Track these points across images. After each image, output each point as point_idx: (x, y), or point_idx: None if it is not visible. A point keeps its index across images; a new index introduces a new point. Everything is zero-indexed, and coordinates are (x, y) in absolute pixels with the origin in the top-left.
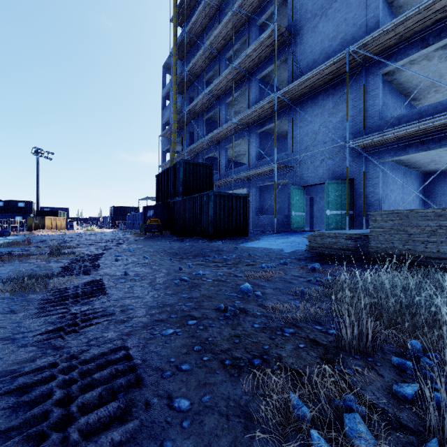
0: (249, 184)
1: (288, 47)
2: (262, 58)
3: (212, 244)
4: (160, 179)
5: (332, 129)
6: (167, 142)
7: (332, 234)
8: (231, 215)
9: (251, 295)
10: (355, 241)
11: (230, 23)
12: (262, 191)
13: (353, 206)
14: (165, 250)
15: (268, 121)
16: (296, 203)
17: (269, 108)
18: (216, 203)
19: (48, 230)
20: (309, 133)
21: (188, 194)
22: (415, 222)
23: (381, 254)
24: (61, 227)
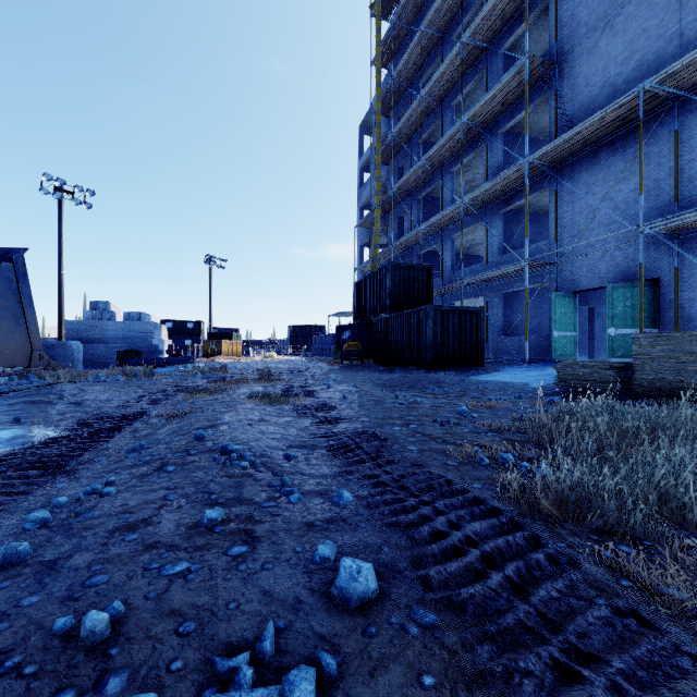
0: (488, 291)
1: (548, 82)
2: (507, 103)
3: (431, 375)
4: (359, 289)
5: (622, 203)
6: (366, 233)
7: (586, 362)
8: (458, 337)
9: (466, 415)
10: (617, 371)
11: (458, 58)
12: (508, 300)
13: (659, 321)
14: (372, 381)
15: (517, 196)
16: (560, 318)
17: (517, 178)
18: (437, 321)
19: (226, 357)
20: (583, 211)
21: (397, 309)
22: (689, 347)
23: (647, 387)
24: (237, 353)
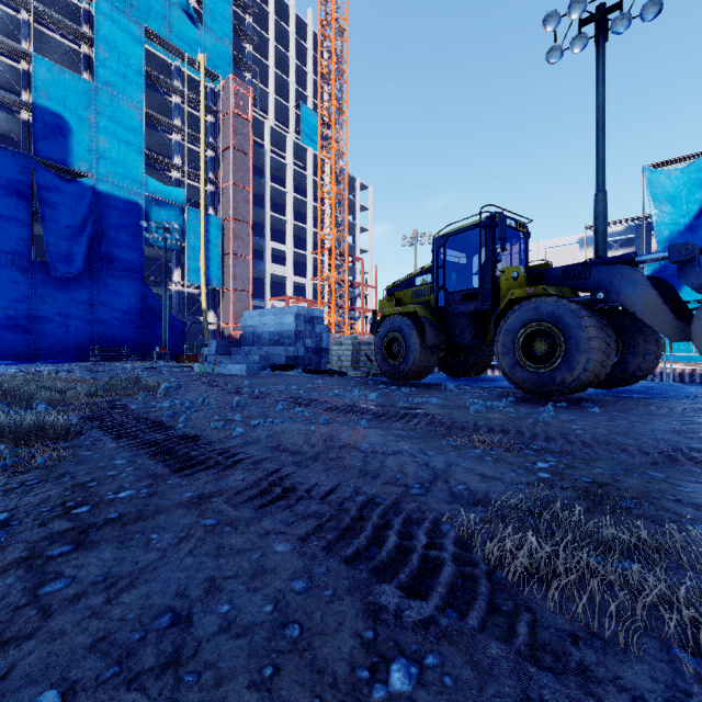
0: None
1: None
2: None
3: None
4: None
5: None
6: None
7: None
8: None
9: None
10: None
11: None
12: None
13: None
14: None
15: None
16: None
17: None
18: None
19: None
20: None
21: None
22: None
23: None
24: None
